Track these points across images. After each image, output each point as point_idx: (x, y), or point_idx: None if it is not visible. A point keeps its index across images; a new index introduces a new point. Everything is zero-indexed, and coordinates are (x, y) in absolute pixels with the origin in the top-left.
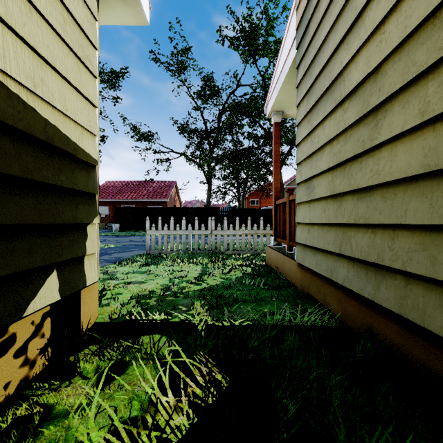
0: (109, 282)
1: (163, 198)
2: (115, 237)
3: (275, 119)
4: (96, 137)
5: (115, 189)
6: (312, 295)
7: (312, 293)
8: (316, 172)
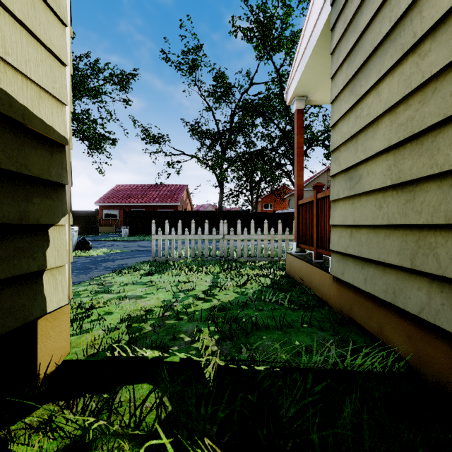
0: (100, 297)
1: (173, 201)
2: (123, 242)
3: (298, 105)
4: (66, 107)
5: (126, 192)
6: (357, 320)
7: (357, 318)
8: (365, 156)
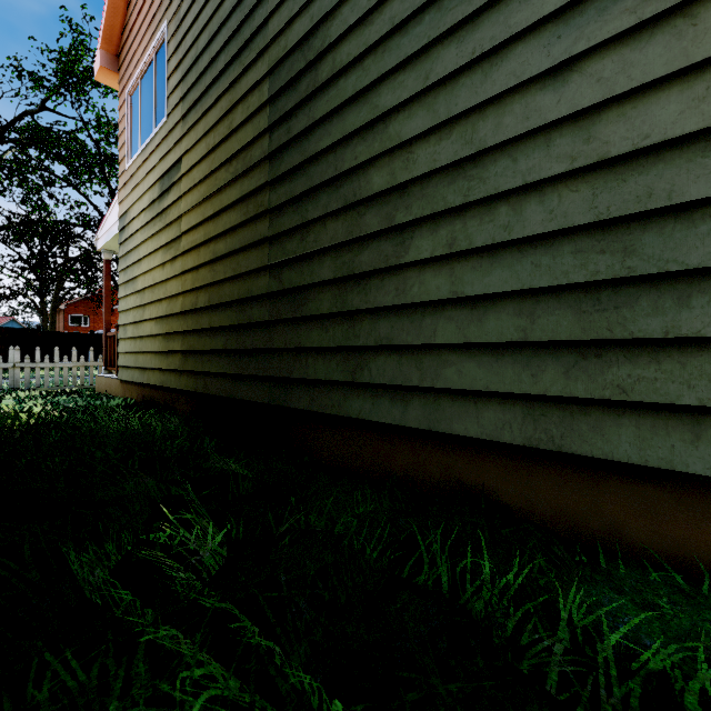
0: None
1: None
2: None
3: (107, 257)
4: None
5: None
6: (127, 396)
7: (127, 395)
8: (128, 322)
